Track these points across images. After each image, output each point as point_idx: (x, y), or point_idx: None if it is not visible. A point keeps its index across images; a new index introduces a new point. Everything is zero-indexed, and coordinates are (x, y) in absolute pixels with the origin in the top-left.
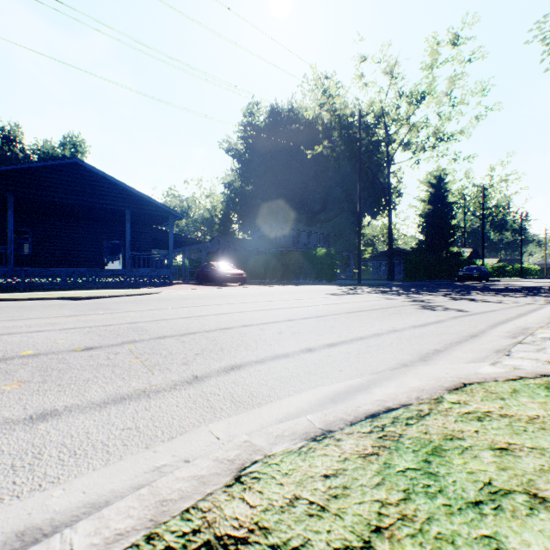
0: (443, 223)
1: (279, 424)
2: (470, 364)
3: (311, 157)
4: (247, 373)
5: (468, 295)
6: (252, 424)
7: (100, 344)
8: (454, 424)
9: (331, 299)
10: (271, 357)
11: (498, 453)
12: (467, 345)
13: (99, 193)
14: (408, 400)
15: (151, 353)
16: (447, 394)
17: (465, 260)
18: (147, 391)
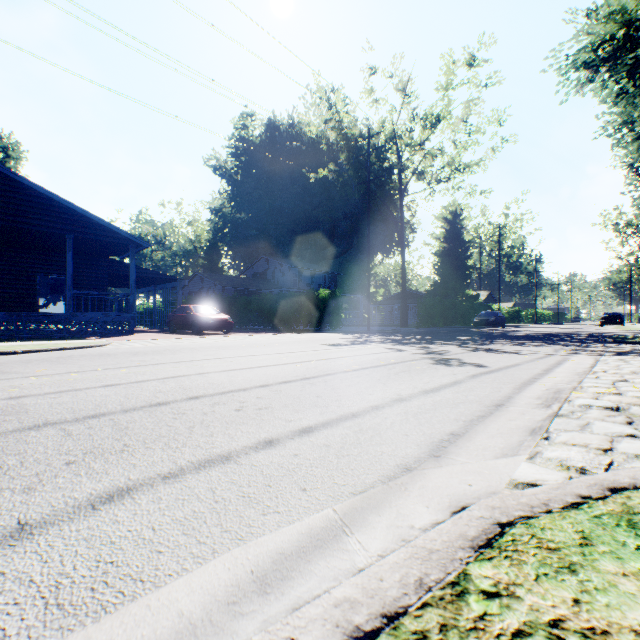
0: (459, 263)
1: None
2: (501, 461)
3: (315, 182)
4: (130, 509)
5: (486, 344)
6: None
7: None
8: None
9: (330, 352)
10: (197, 465)
11: None
12: (492, 421)
13: (25, 210)
14: (401, 597)
15: None
16: (474, 561)
17: (481, 304)
18: None
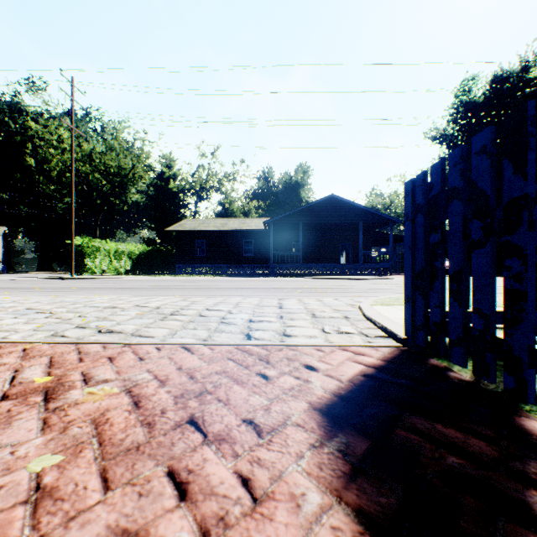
0: None
1: None
2: None
3: None
4: None
5: None
6: None
7: None
8: None
9: None
10: None
11: None
12: None
13: (343, 214)
14: None
15: None
16: None
17: None
18: None
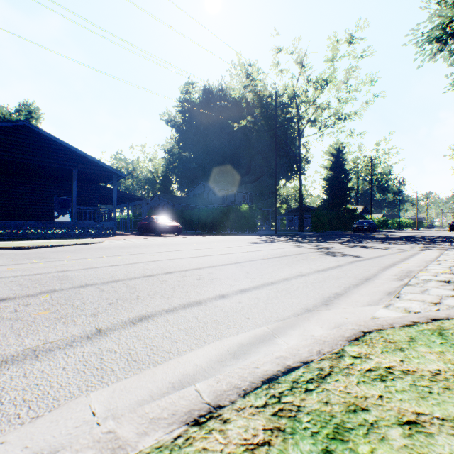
0: (342, 185)
1: (161, 399)
2: (367, 308)
3: (237, 129)
4: (153, 324)
5: (361, 243)
6: (140, 391)
7: (16, 294)
8: (356, 387)
9: (251, 247)
10: (183, 306)
11: (407, 430)
12: (363, 287)
13: (47, 154)
14: (309, 356)
15: (64, 304)
16: (348, 345)
17: (358, 215)
18: (37, 350)
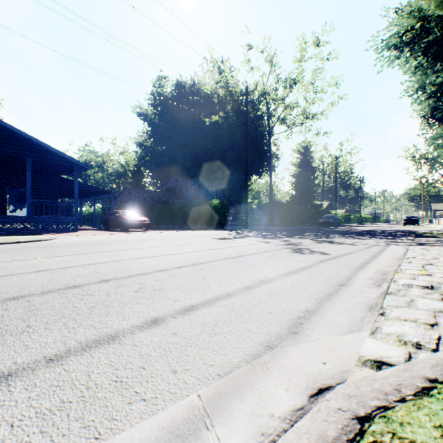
0: (309, 182)
1: None
2: (349, 337)
3: (209, 125)
4: None
5: (328, 238)
6: None
7: None
8: None
9: (217, 243)
10: (84, 346)
11: None
12: (338, 299)
13: None
14: None
15: None
16: None
17: (324, 211)
18: None
